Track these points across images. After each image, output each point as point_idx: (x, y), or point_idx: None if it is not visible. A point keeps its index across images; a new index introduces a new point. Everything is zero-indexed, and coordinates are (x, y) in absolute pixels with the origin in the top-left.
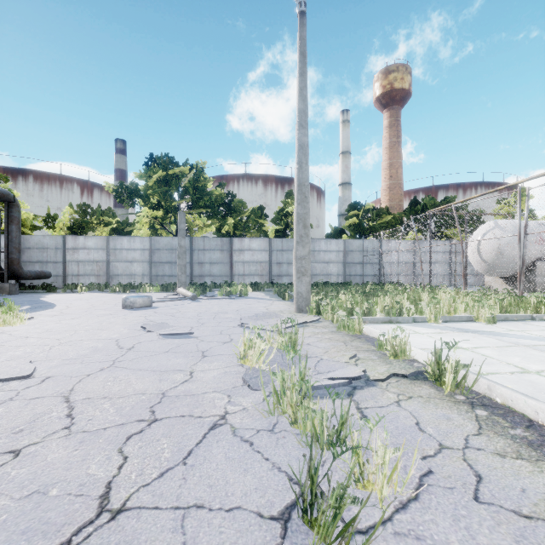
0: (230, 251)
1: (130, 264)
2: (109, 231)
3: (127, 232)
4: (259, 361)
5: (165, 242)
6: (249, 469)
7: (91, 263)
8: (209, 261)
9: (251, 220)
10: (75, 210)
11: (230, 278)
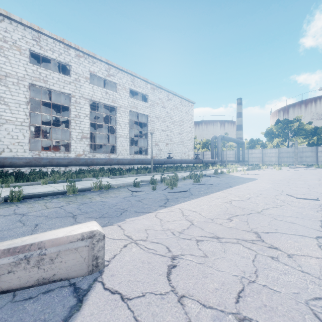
0: (316, 152)
1: (270, 158)
2: (259, 146)
3: (265, 146)
4: None
5: (284, 150)
6: None
7: (256, 158)
8: (305, 156)
9: None
10: (248, 141)
11: (316, 163)
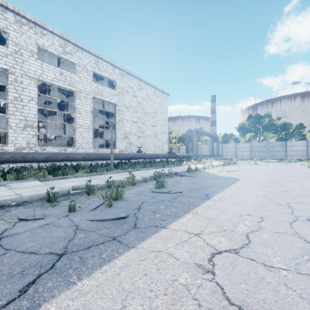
0: (285, 146)
1: (243, 152)
2: (233, 141)
3: (238, 141)
4: (306, 165)
5: (256, 144)
6: (306, 167)
7: (230, 152)
8: (275, 151)
9: (295, 131)
10: (222, 135)
11: (285, 157)
